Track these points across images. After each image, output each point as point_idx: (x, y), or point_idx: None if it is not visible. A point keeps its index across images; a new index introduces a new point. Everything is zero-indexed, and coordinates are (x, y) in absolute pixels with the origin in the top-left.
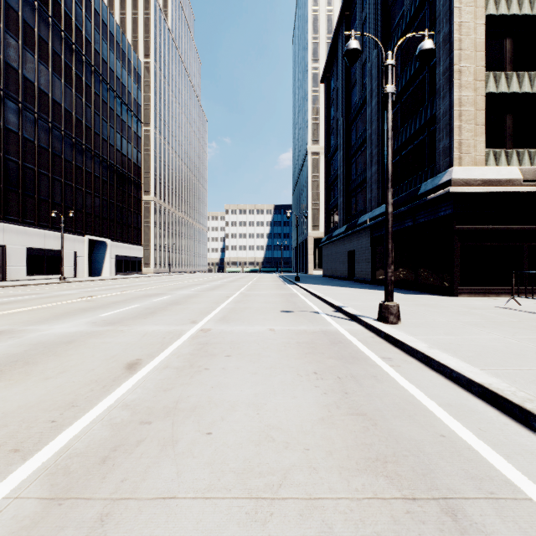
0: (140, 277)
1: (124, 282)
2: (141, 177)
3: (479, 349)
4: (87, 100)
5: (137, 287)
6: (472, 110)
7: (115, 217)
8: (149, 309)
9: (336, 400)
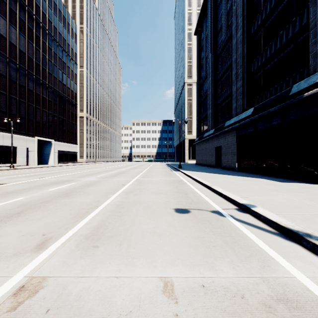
0: (73, 165)
1: (56, 169)
2: (77, 100)
3: None
4: (37, 46)
5: (58, 174)
6: None
7: (58, 125)
8: (23, 205)
9: None
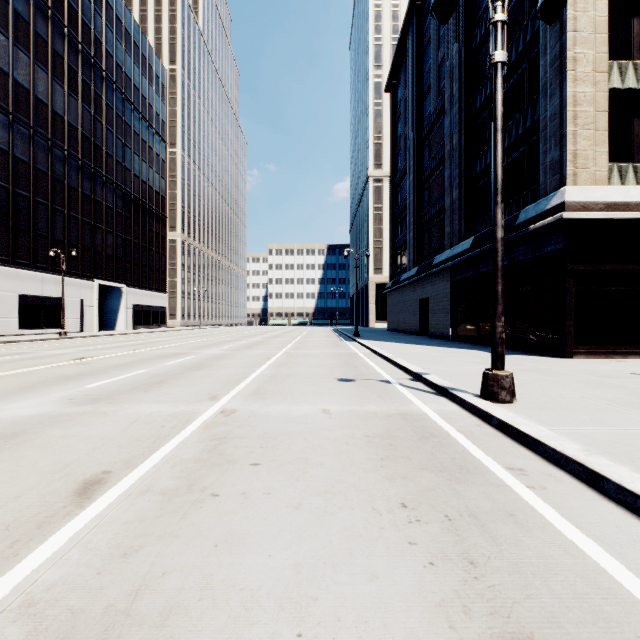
0: (162, 331)
1: (140, 338)
2: (166, 210)
3: None
4: (97, 113)
5: (154, 345)
6: (591, 111)
7: (133, 257)
8: (158, 376)
9: (457, 587)
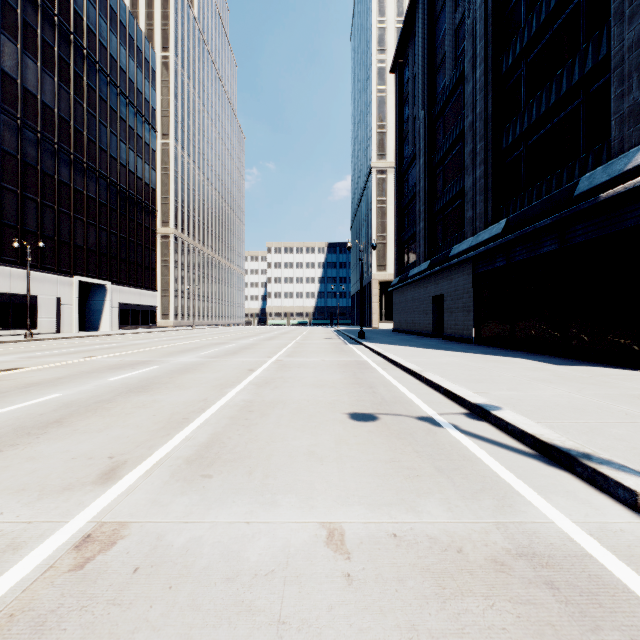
0: (149, 332)
1: (116, 340)
2: (156, 203)
3: None
4: (77, 95)
5: (122, 349)
6: None
7: (119, 253)
8: (65, 408)
9: None
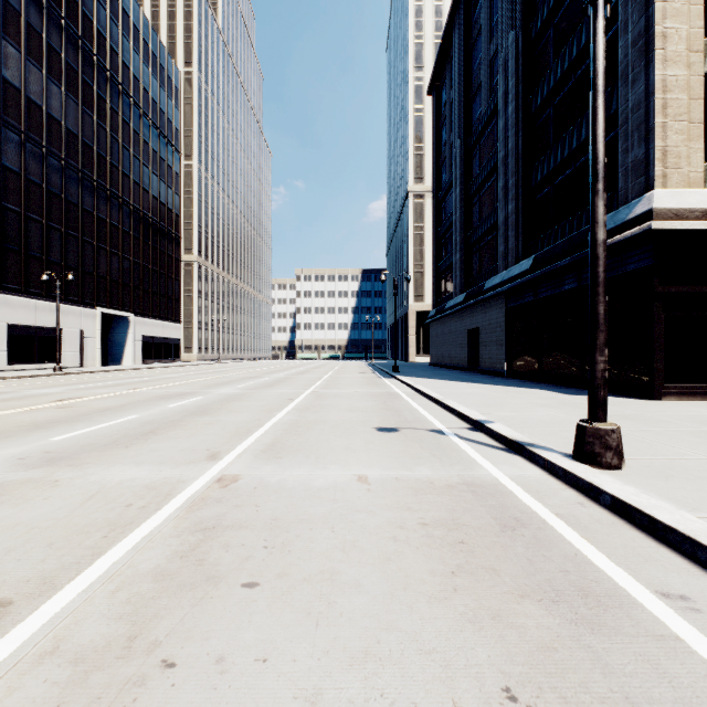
0: (175, 366)
1: (147, 374)
2: (180, 229)
3: None
4: (100, 119)
5: (160, 382)
6: (684, 99)
7: (142, 283)
8: (149, 424)
9: None
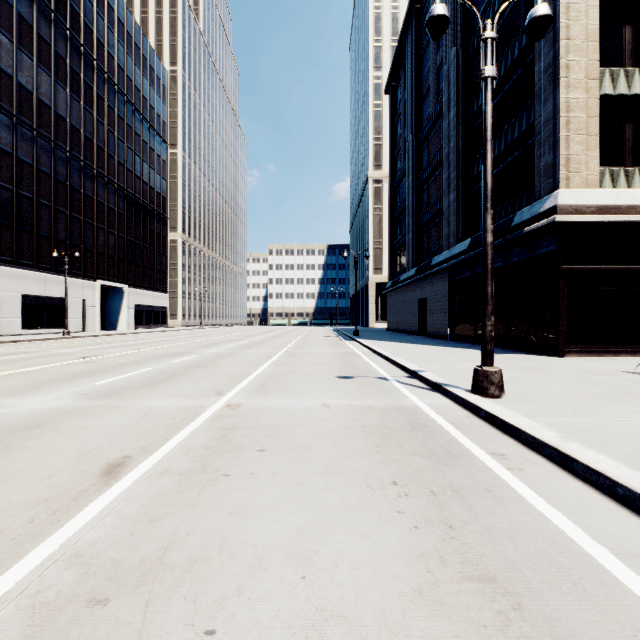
0: (164, 331)
1: (142, 338)
2: (167, 210)
3: (637, 441)
4: (99, 115)
5: (157, 344)
6: (583, 117)
7: (134, 258)
8: (164, 374)
9: (436, 544)
